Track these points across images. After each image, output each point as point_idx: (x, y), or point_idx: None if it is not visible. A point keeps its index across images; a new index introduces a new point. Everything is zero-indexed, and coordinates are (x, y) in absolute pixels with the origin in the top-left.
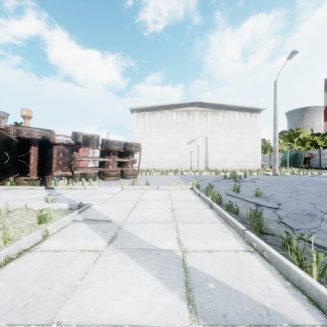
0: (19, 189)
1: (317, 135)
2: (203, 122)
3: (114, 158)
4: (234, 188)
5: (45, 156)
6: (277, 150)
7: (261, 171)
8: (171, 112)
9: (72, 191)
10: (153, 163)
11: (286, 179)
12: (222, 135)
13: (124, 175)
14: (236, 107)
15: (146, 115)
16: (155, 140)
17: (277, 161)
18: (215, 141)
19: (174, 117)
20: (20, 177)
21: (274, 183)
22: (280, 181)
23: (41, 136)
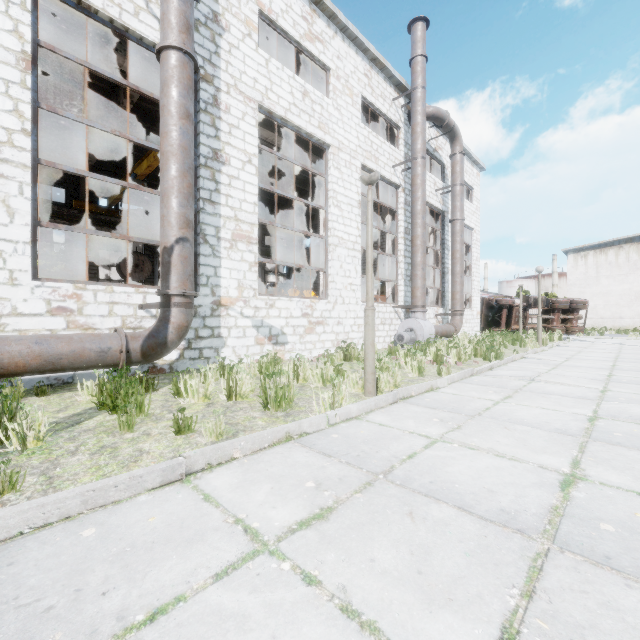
0: None
1: None
2: None
3: (558, 315)
4: None
5: (508, 315)
6: None
7: None
8: (637, 245)
9: None
10: (602, 320)
11: None
12: None
13: (568, 331)
14: None
15: (590, 255)
16: (606, 288)
17: None
18: None
19: None
20: (495, 329)
21: None
22: None
23: (512, 303)
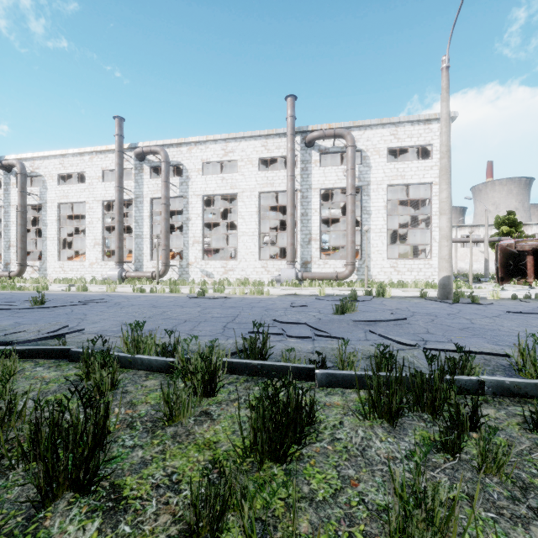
0: (516, 287)
1: None
2: None
3: None
4: None
5: None
6: None
7: None
8: None
9: None
10: None
11: None
12: None
13: None
14: None
15: None
16: None
17: None
18: None
19: None
20: (521, 279)
21: None
22: None
23: (530, 248)
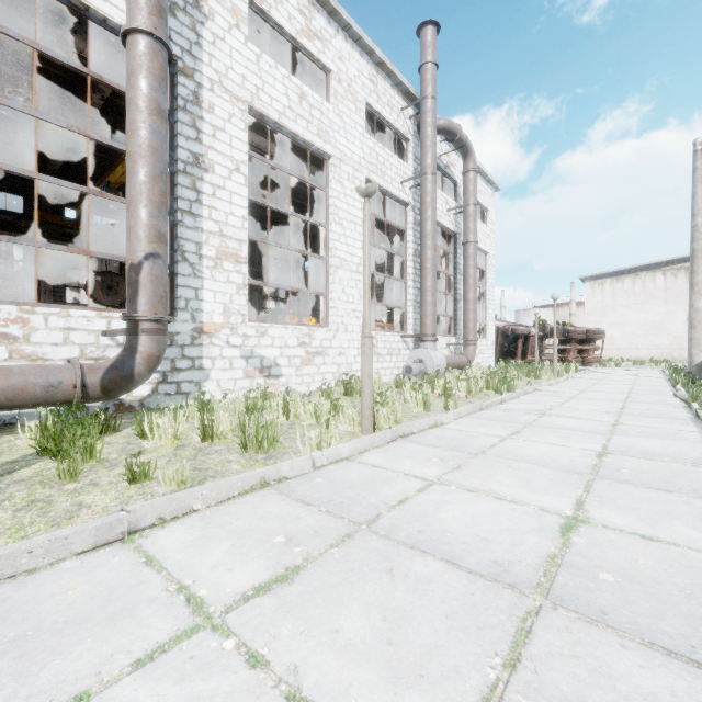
0: None
1: None
2: None
3: (575, 346)
4: None
5: (524, 345)
6: None
7: None
8: (652, 273)
9: None
10: (619, 351)
11: None
12: None
13: (585, 362)
14: None
15: (607, 283)
16: (623, 317)
17: None
18: None
19: (659, 281)
20: (510, 360)
21: None
22: None
23: (528, 332)
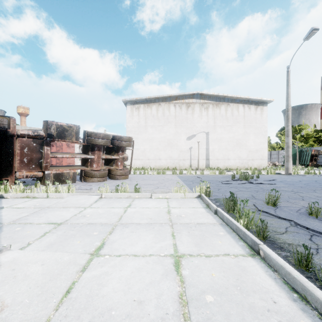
0: None
1: (320, 131)
2: (203, 115)
3: (99, 155)
4: (269, 199)
5: (2, 151)
6: (290, 146)
7: (272, 170)
8: (168, 104)
9: (25, 201)
10: (149, 161)
11: (307, 179)
12: (225, 129)
13: (112, 175)
14: (240, 98)
15: (141, 107)
16: (151, 135)
17: (291, 158)
18: (217, 136)
19: (172, 110)
20: None
21: (300, 186)
22: (305, 183)
23: None
